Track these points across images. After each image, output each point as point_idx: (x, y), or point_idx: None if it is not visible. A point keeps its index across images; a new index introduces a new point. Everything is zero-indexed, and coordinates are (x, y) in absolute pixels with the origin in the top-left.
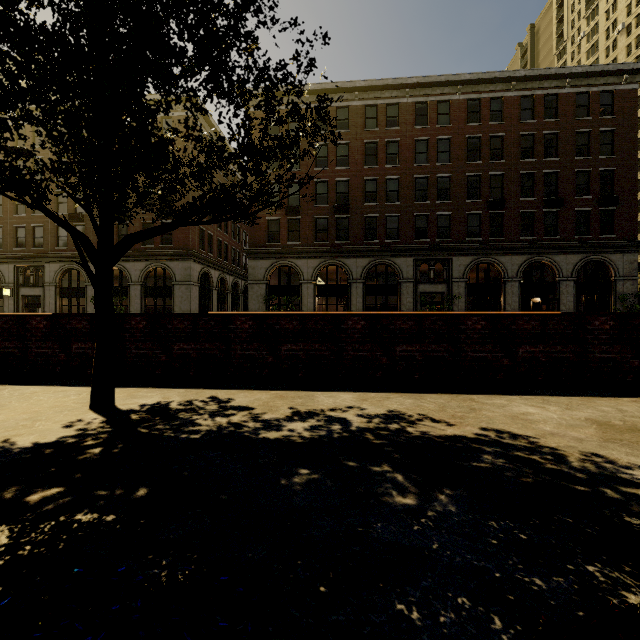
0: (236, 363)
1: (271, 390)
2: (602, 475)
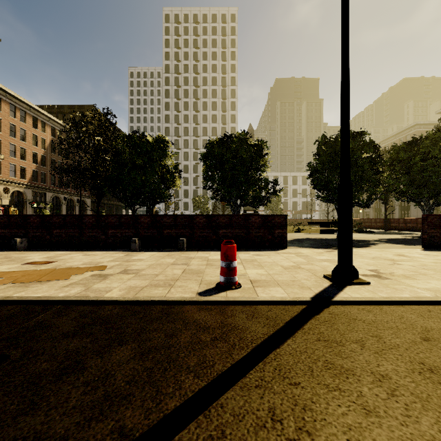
0: None
1: None
2: None
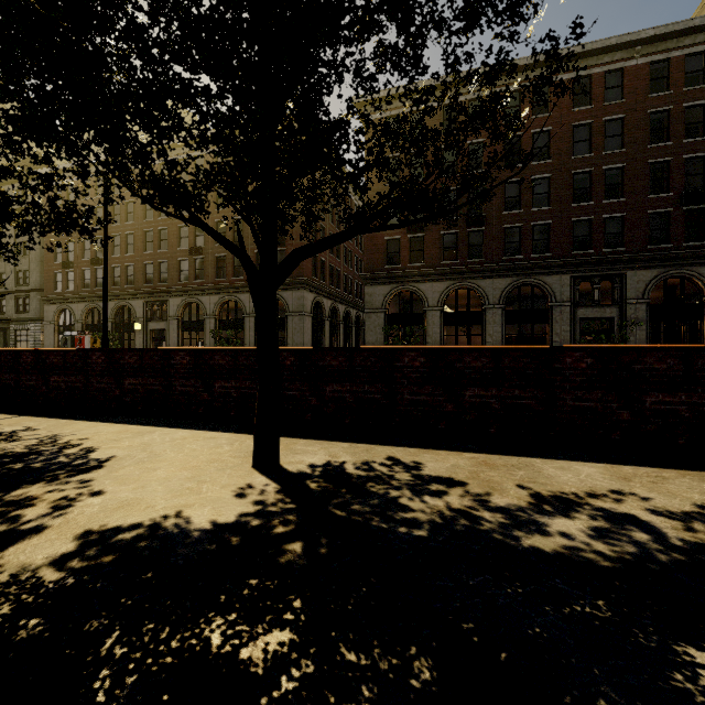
0: (403, 411)
1: (462, 451)
2: None
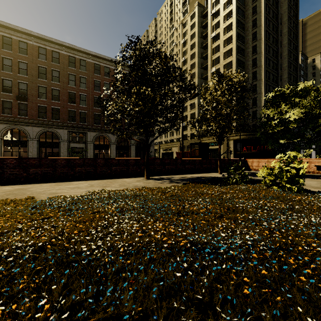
0: None
1: None
2: None
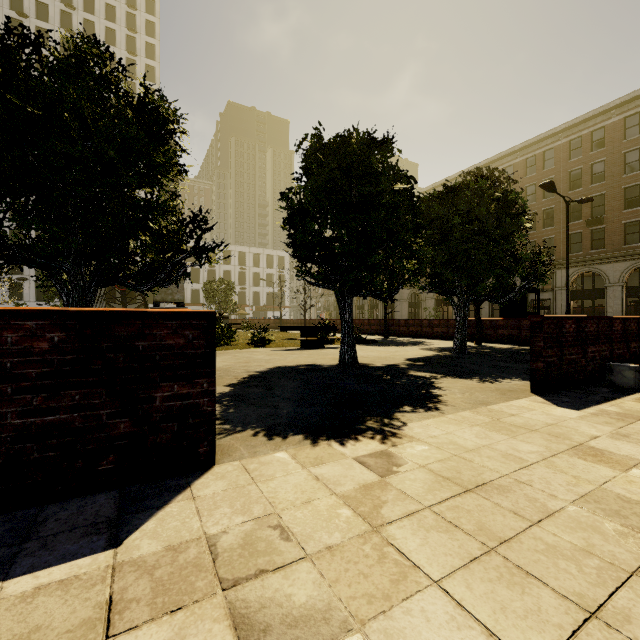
0: None
1: None
2: None
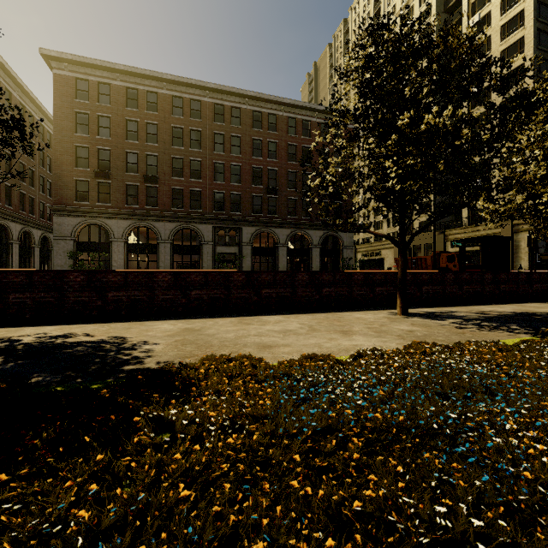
0: None
1: None
2: (126, 348)
